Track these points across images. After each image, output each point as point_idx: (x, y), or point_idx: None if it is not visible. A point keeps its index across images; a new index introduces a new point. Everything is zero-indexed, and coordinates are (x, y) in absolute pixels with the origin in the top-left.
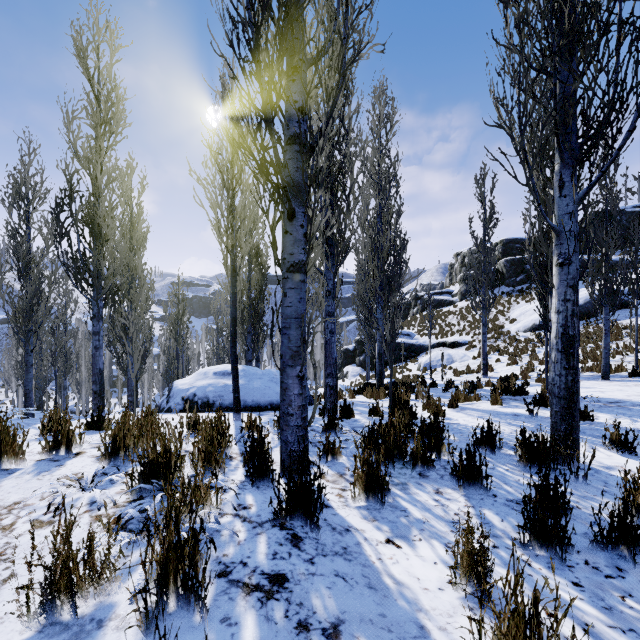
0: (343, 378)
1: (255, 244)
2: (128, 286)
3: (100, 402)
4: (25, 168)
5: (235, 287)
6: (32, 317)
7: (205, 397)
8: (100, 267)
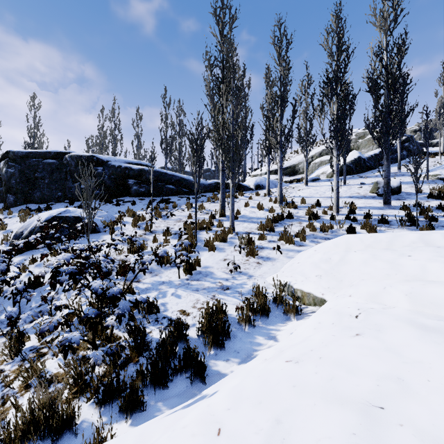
0: None
1: None
2: None
3: None
4: None
5: None
6: None
7: None
8: None
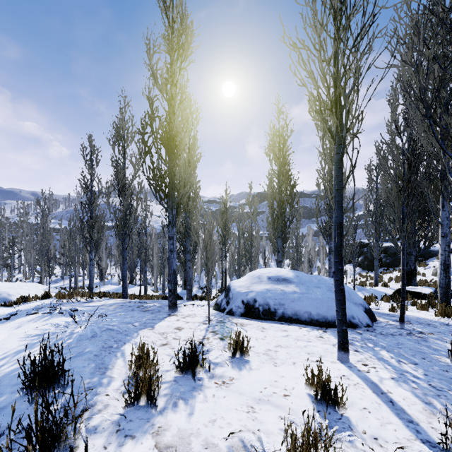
0: (346, 276)
1: (286, 159)
2: (187, 199)
3: (174, 299)
4: (122, 116)
5: (341, 182)
6: (126, 224)
7: (265, 304)
8: (174, 178)
